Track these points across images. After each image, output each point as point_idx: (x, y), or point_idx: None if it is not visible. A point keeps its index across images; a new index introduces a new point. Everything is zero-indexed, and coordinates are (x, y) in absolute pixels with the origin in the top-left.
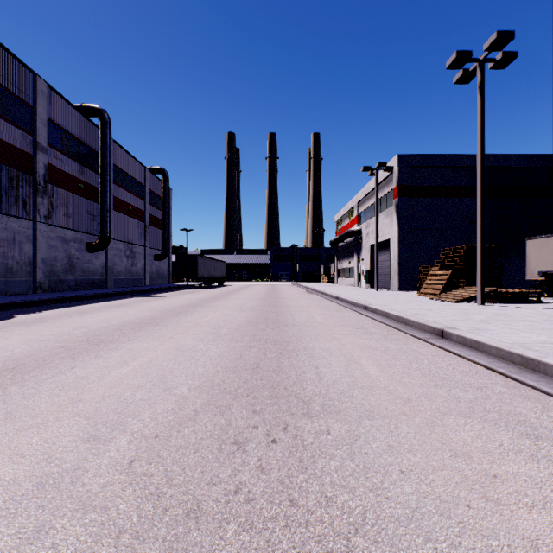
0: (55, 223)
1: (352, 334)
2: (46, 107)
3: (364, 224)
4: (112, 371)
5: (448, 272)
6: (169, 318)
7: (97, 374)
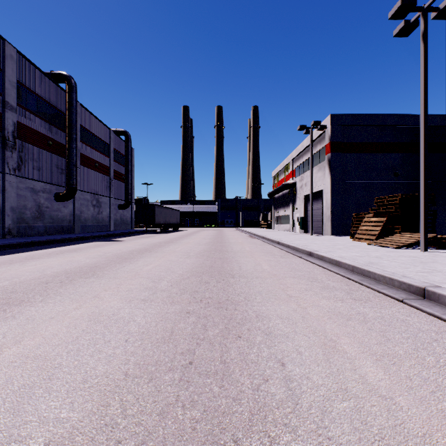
0: (25, 175)
1: (309, 290)
2: (15, 70)
3: (298, 177)
4: None
5: (384, 219)
6: (111, 266)
7: None
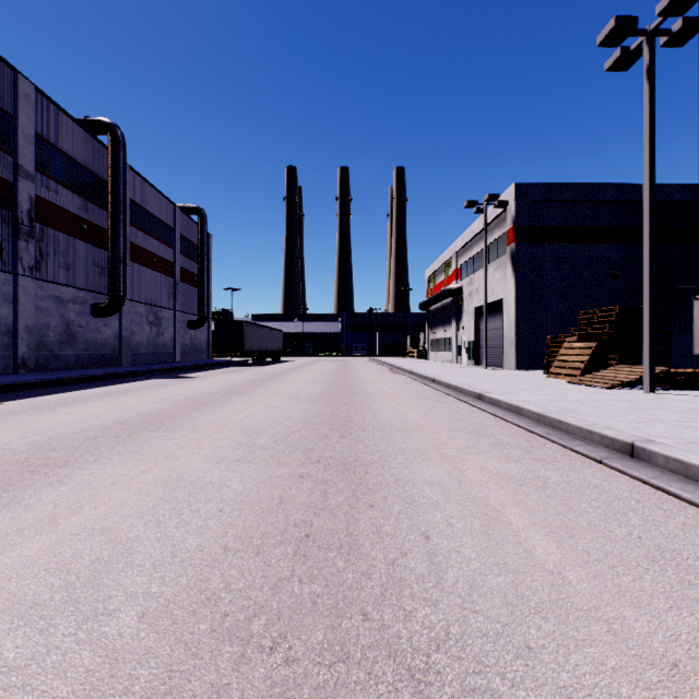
0: (46, 277)
1: (472, 448)
2: (32, 117)
3: (465, 280)
4: (7, 550)
5: (592, 344)
6: (185, 414)
7: None
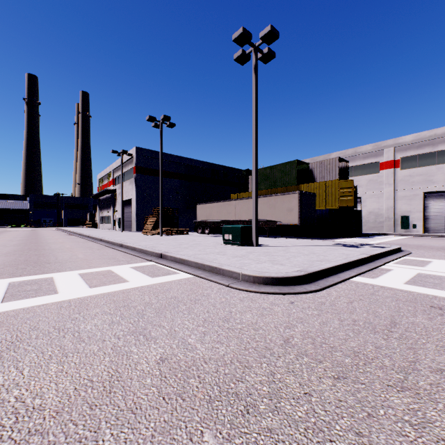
0: None
1: (82, 250)
2: None
3: (118, 186)
4: None
5: (155, 220)
6: None
7: None
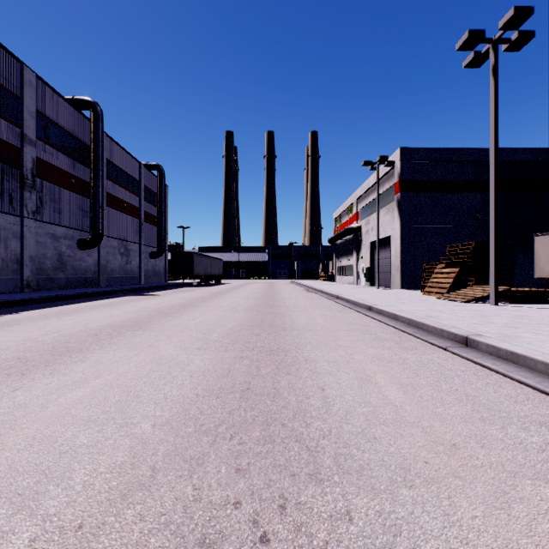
0: (44, 219)
1: (359, 341)
2: (34, 98)
3: (363, 221)
4: (63, 396)
5: (456, 270)
6: (156, 320)
7: (41, 400)
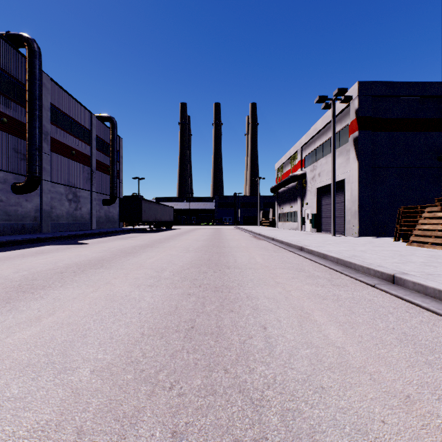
0: None
1: None
2: None
3: (309, 167)
4: None
5: None
6: None
7: None
